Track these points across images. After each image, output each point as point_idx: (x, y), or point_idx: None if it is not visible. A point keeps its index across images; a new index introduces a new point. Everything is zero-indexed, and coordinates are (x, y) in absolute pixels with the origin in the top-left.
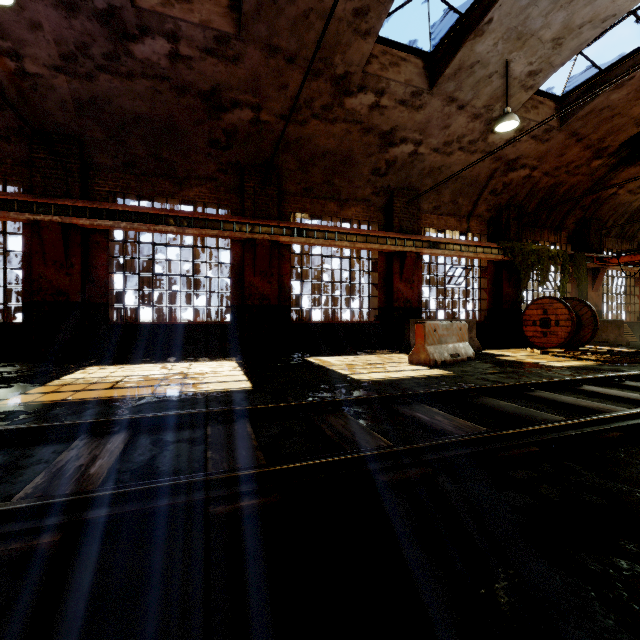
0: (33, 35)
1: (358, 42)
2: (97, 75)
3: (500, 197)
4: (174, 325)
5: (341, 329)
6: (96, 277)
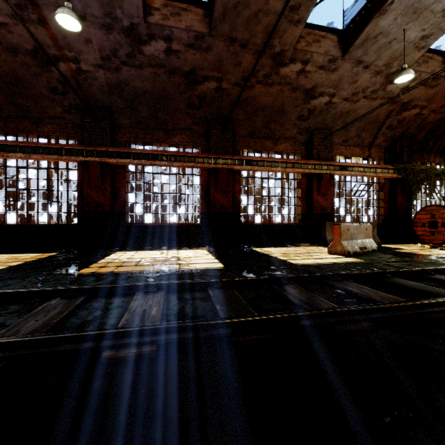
0: (86, 47)
1: (291, 29)
2: (121, 68)
3: (395, 131)
4: (165, 226)
5: (275, 229)
6: (119, 195)
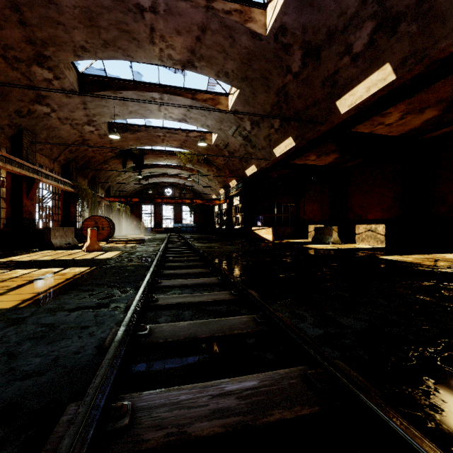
0: None
1: (70, 54)
2: None
3: (72, 154)
4: None
5: None
6: None
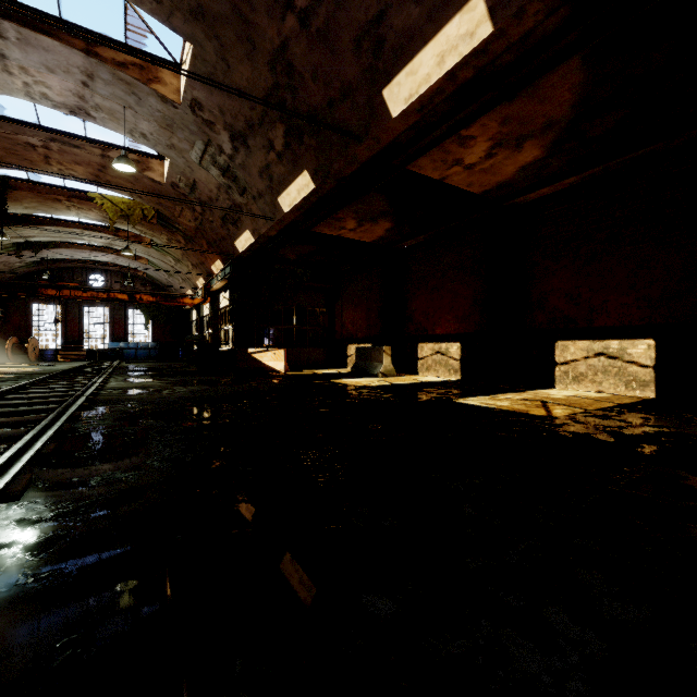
0: None
1: None
2: None
3: None
4: None
5: None
6: None
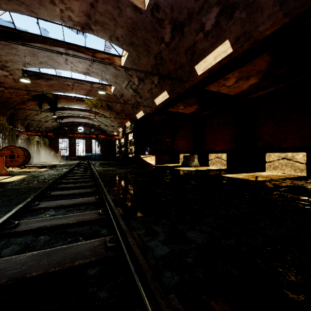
0: None
1: None
2: None
3: None
4: None
5: None
6: None
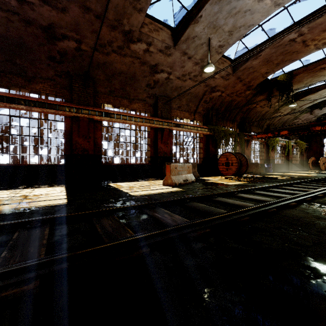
0: None
1: (136, 14)
2: None
3: (208, 104)
4: (25, 166)
5: (130, 167)
6: None
